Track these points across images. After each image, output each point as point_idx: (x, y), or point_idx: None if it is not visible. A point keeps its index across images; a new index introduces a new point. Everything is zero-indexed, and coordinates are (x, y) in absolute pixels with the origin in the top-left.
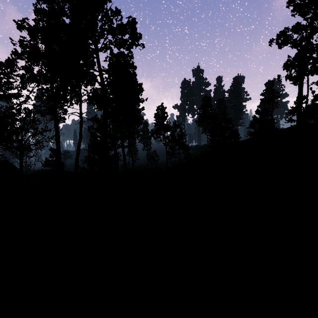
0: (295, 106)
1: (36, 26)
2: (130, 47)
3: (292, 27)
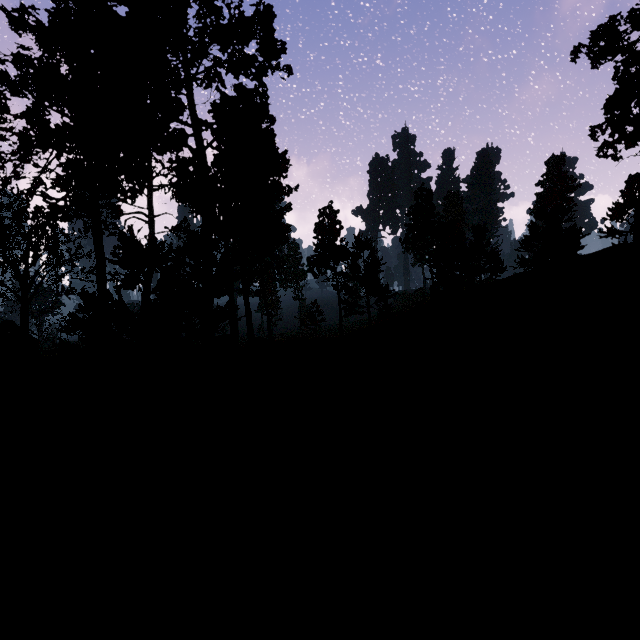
0: (624, 200)
1: (51, 22)
2: (261, 75)
3: (629, 12)
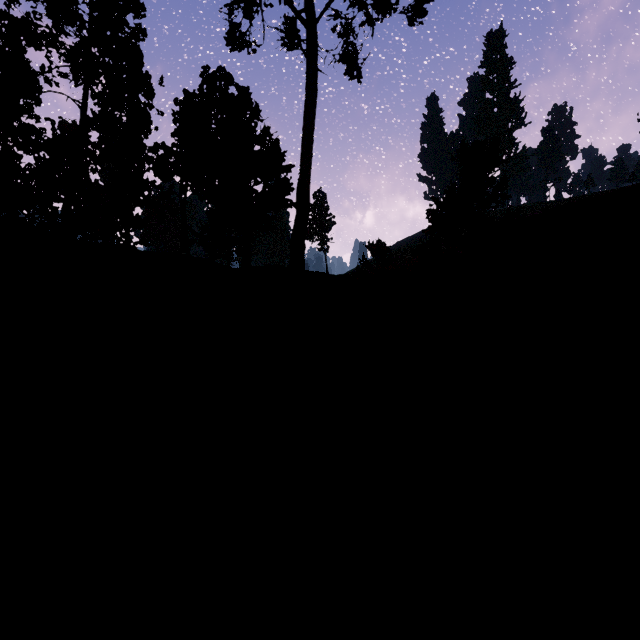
0: None
1: None
2: None
3: None
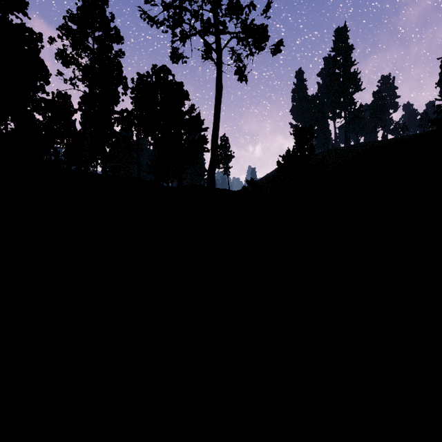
0: None
1: None
2: None
3: None
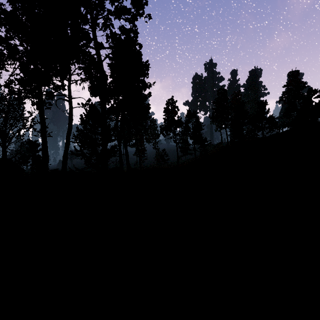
0: None
1: None
2: (134, 20)
3: None
